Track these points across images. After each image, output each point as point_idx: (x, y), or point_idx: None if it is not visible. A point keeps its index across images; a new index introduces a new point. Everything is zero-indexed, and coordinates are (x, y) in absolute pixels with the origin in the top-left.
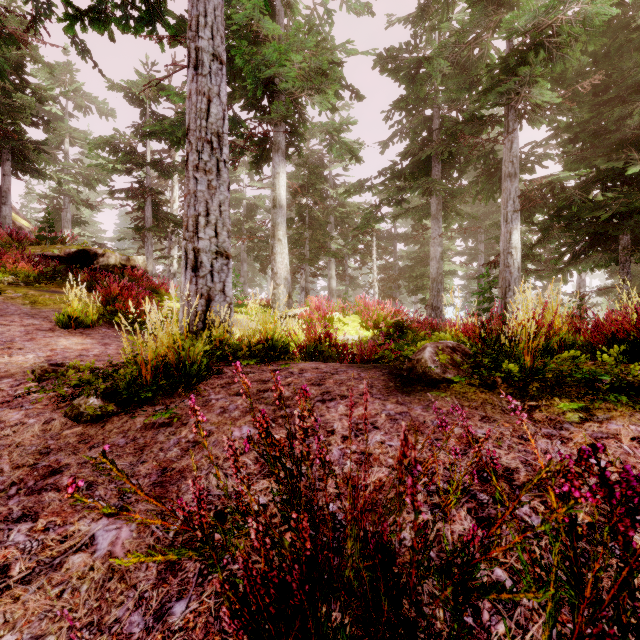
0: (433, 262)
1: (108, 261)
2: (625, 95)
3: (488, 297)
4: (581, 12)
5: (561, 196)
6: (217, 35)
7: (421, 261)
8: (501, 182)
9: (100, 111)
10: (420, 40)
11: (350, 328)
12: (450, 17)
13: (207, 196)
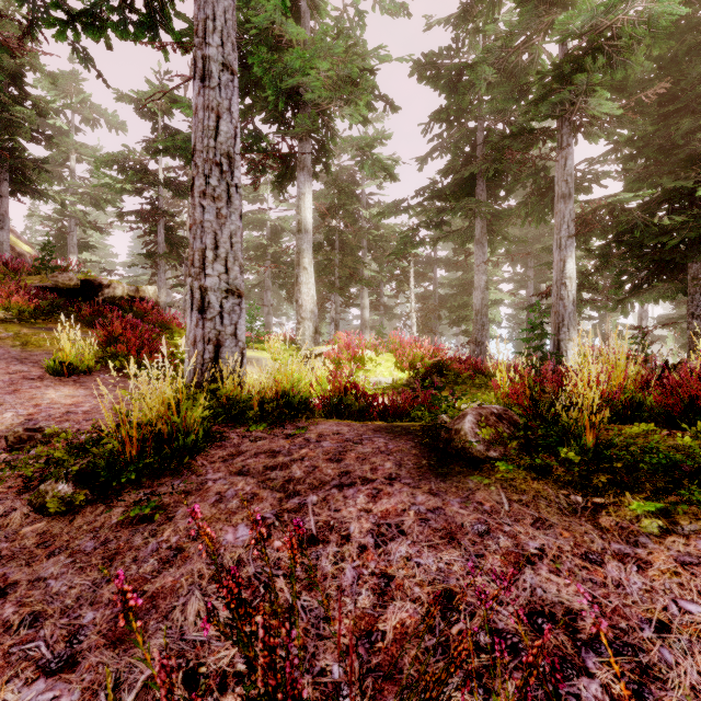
0: (477, 292)
1: (114, 292)
2: (695, 105)
3: (539, 334)
4: (645, 11)
5: (622, 219)
6: (228, 41)
7: (464, 289)
8: (553, 203)
9: (110, 124)
10: (462, 44)
11: (383, 369)
12: (496, 18)
13: (216, 226)
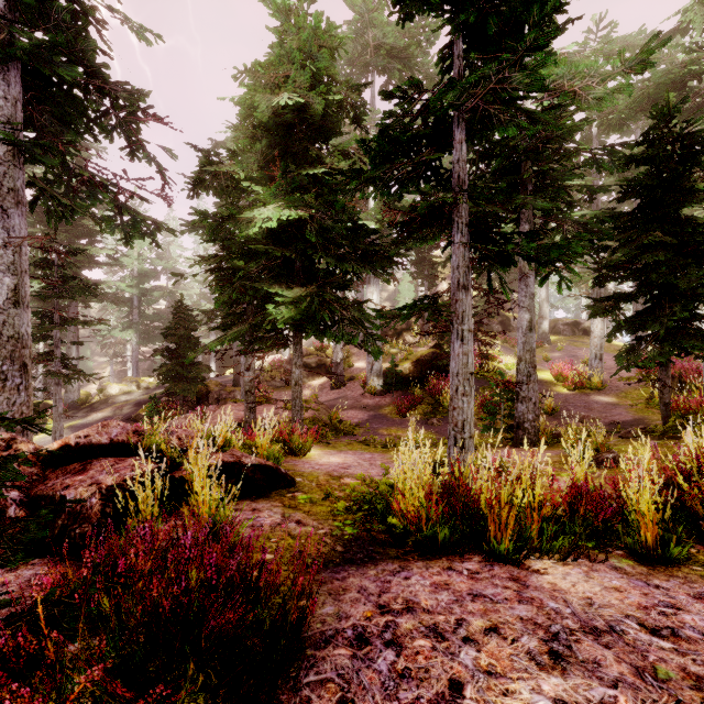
0: None
1: (585, 325)
2: None
3: None
4: None
5: None
6: None
7: None
8: None
9: None
10: None
11: None
12: None
13: None
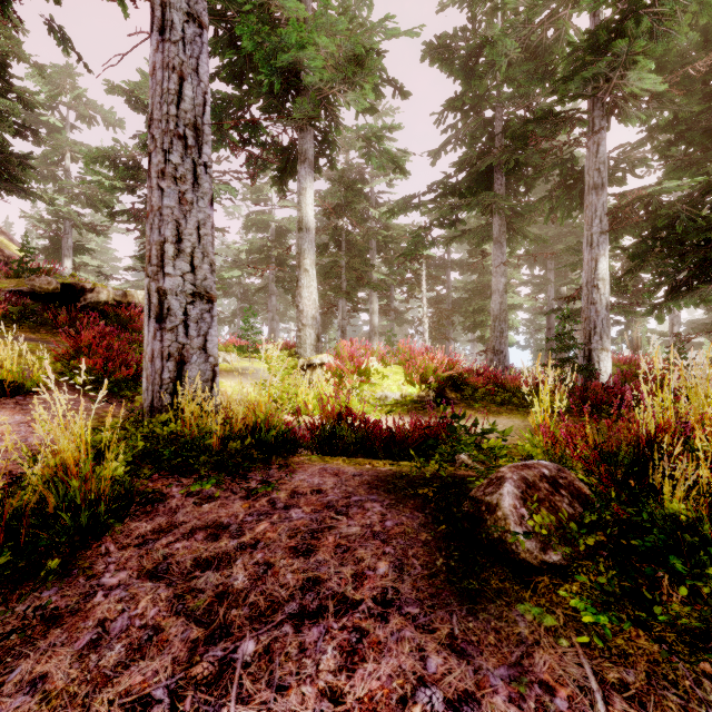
0: (495, 296)
1: (98, 297)
2: None
3: (568, 343)
4: None
5: (662, 213)
6: None
7: (479, 293)
8: (582, 196)
9: (107, 122)
10: (479, 24)
11: (391, 382)
12: None
13: (178, 214)
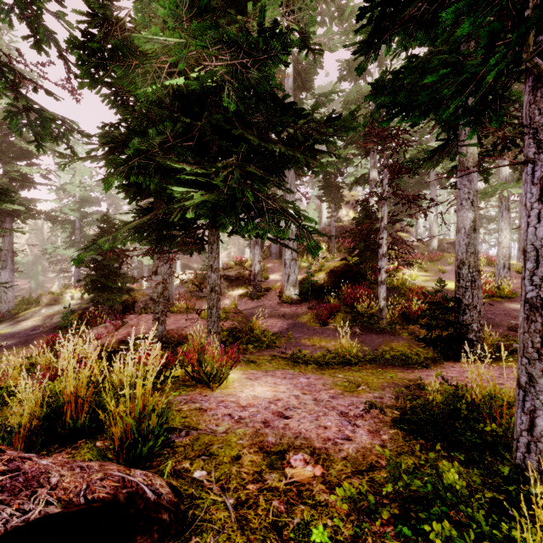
0: None
1: None
2: None
3: None
4: None
5: None
6: None
7: None
8: None
9: None
10: None
11: None
12: None
13: None
